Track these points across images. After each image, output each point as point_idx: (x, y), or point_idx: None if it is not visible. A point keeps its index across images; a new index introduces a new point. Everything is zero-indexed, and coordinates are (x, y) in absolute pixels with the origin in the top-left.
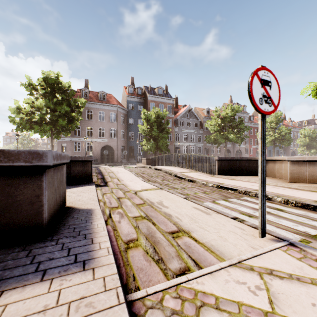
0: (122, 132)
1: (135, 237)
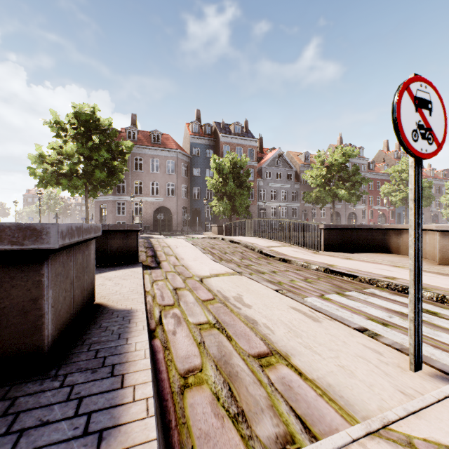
0: (184, 188)
1: (198, 364)
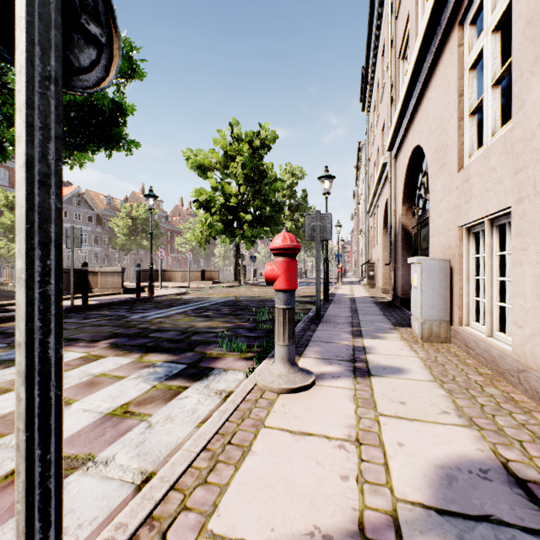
0: None
1: None
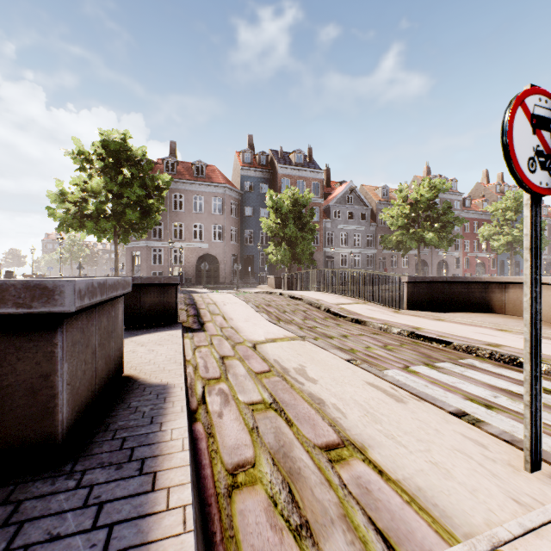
0: (233, 231)
1: (250, 457)
